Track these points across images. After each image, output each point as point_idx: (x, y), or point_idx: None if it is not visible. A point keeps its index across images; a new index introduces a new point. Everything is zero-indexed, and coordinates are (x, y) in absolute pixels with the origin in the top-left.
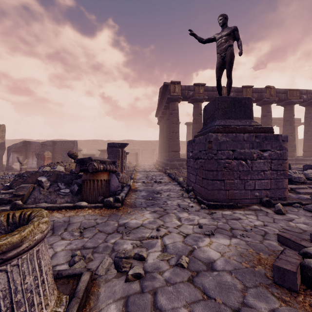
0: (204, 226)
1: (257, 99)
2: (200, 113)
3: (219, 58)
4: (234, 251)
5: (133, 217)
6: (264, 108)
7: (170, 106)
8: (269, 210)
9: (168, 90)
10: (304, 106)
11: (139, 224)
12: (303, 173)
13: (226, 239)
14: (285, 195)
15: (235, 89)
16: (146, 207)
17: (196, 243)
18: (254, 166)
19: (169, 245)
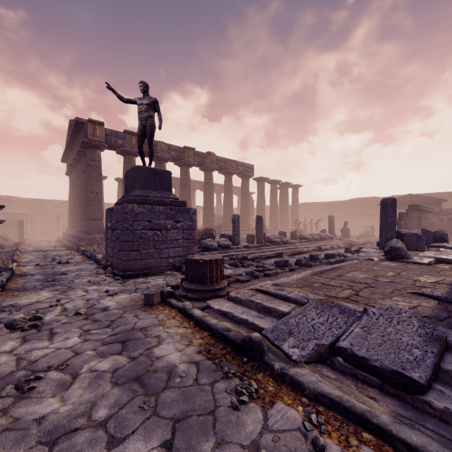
0: (111, 291)
1: (200, 164)
2: None
3: (140, 125)
4: (128, 299)
5: (23, 298)
6: (207, 175)
7: (87, 154)
8: (179, 273)
9: (85, 130)
10: (241, 177)
11: (33, 302)
12: (217, 241)
13: (127, 294)
14: None
15: (177, 149)
16: (43, 288)
17: (98, 302)
18: (169, 236)
19: (70, 307)
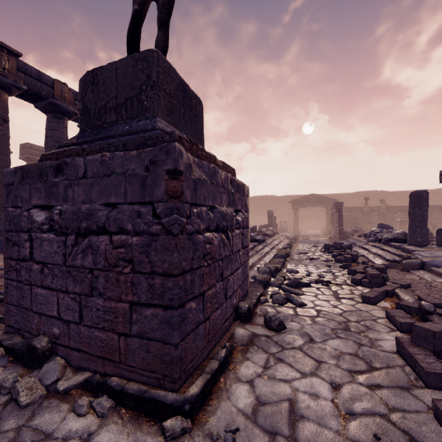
0: None
1: None
2: (4, 118)
3: None
4: None
5: None
6: None
7: None
8: (262, 329)
9: None
10: None
11: None
12: None
13: None
14: (248, 286)
15: None
16: None
17: None
18: (234, 245)
19: None
